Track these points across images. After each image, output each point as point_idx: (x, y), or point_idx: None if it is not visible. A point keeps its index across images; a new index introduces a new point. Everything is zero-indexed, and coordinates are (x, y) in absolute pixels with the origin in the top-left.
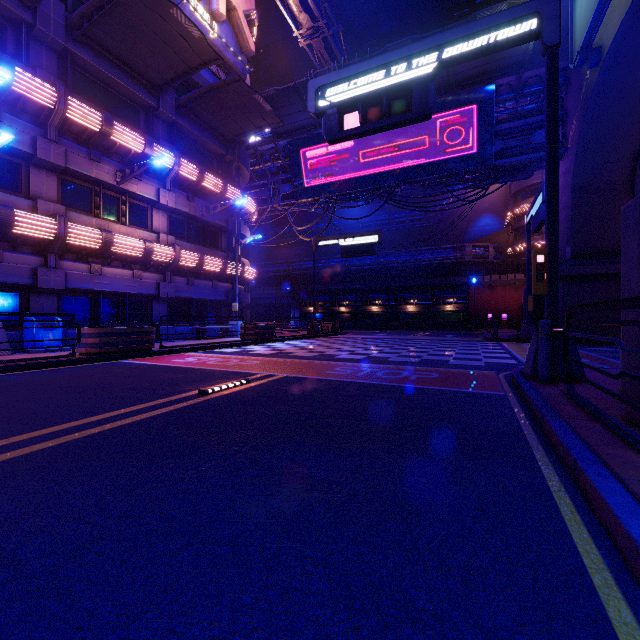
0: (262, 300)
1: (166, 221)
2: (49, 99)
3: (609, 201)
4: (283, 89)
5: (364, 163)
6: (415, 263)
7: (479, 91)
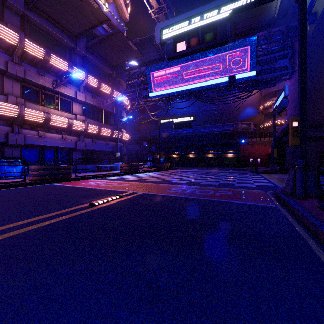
0: (133, 151)
1: (80, 109)
2: (14, 40)
3: (318, 97)
4: (143, 39)
5: (186, 79)
6: (212, 132)
7: (248, 39)
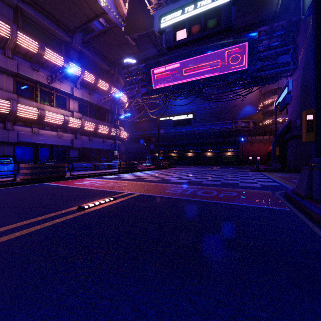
0: (132, 150)
1: (77, 105)
2: (6, 32)
3: None
4: (141, 35)
5: (185, 75)
6: (211, 130)
7: (249, 34)
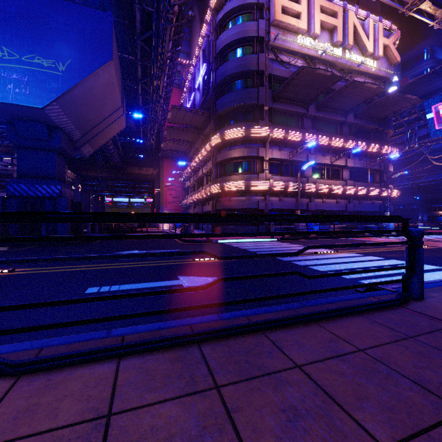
0: None
1: (348, 173)
2: (313, 140)
3: None
4: (423, 76)
5: None
6: None
7: None
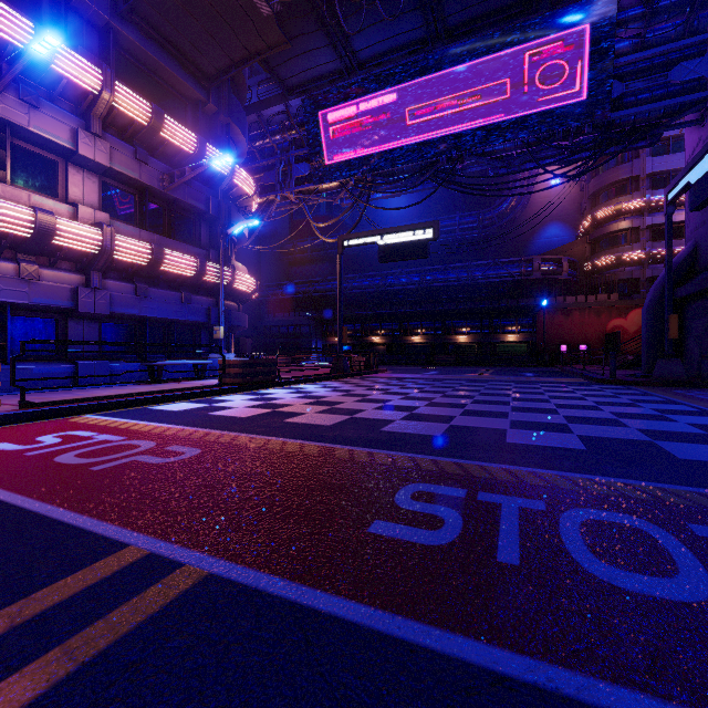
0: (277, 329)
1: (96, 189)
2: None
3: None
4: (293, 2)
5: (412, 126)
6: (468, 281)
7: (592, 2)
